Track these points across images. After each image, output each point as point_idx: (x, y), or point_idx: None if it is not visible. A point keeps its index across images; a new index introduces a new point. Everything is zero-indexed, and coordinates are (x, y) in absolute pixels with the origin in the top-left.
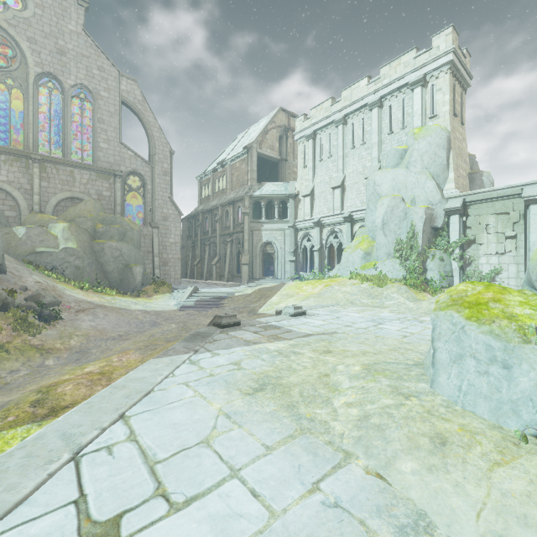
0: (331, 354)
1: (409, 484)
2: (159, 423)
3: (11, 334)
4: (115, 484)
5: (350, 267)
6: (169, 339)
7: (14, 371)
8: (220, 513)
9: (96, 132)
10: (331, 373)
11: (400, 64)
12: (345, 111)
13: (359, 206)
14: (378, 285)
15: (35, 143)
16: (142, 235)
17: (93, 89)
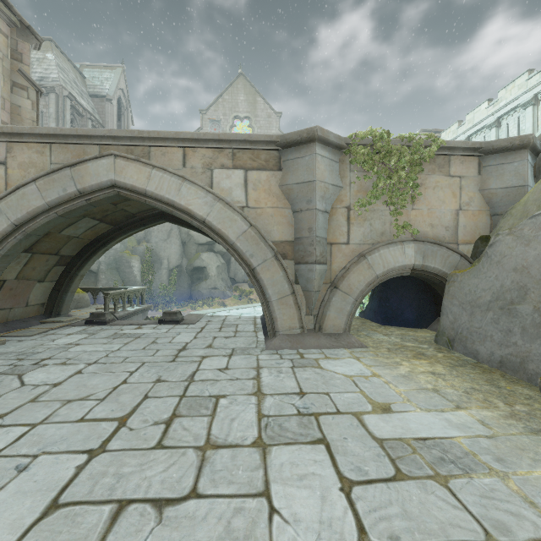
0: None
1: None
2: None
3: (256, 296)
4: None
5: None
6: None
7: None
8: None
9: None
10: None
11: (514, 87)
12: (468, 132)
13: None
14: None
15: None
16: None
17: None
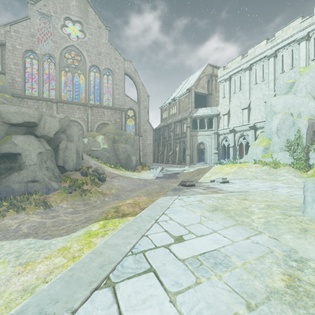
0: (247, 200)
1: (288, 241)
2: (178, 216)
3: (90, 186)
4: (174, 229)
5: (254, 156)
6: (157, 192)
7: (95, 201)
8: (214, 239)
9: (114, 90)
10: (248, 207)
11: (290, 28)
12: (250, 62)
13: (260, 119)
14: (274, 168)
15: (89, 98)
16: (134, 140)
17: (112, 69)
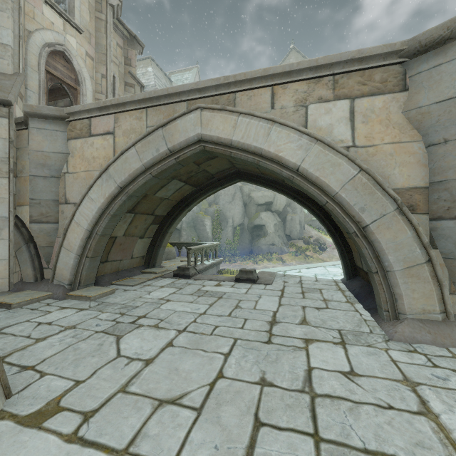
0: None
1: None
2: None
3: (312, 253)
4: None
5: None
6: None
7: None
8: None
9: None
10: None
11: None
12: None
13: None
14: None
15: None
16: None
17: None
